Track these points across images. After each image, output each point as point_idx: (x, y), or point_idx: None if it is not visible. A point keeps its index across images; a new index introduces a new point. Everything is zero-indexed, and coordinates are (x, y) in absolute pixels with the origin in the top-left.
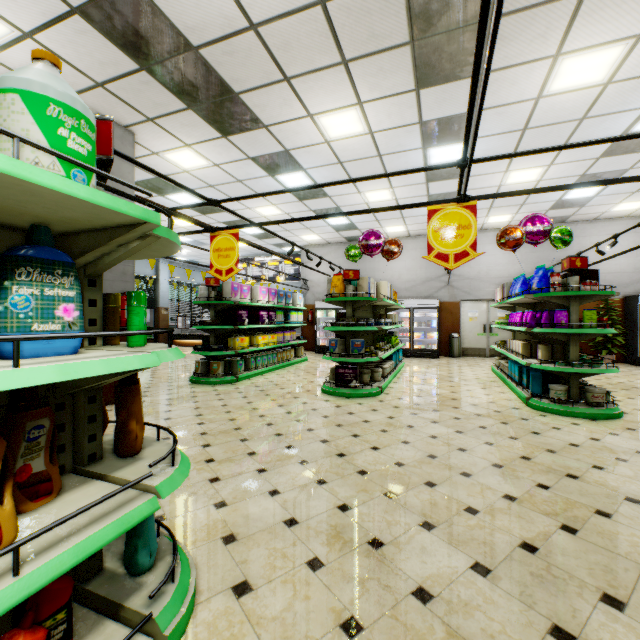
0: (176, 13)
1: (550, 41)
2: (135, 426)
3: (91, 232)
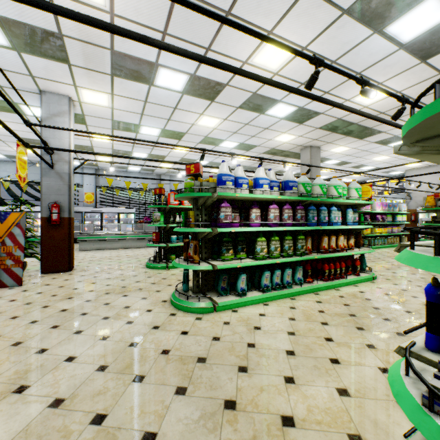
0: (351, 119)
1: None
2: (361, 241)
3: (357, 205)
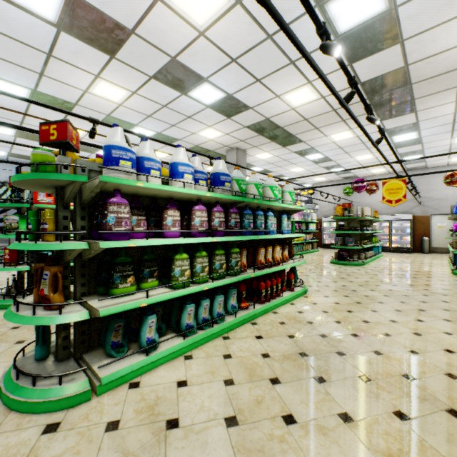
0: (278, 122)
1: (449, 98)
2: (292, 251)
3: (290, 211)
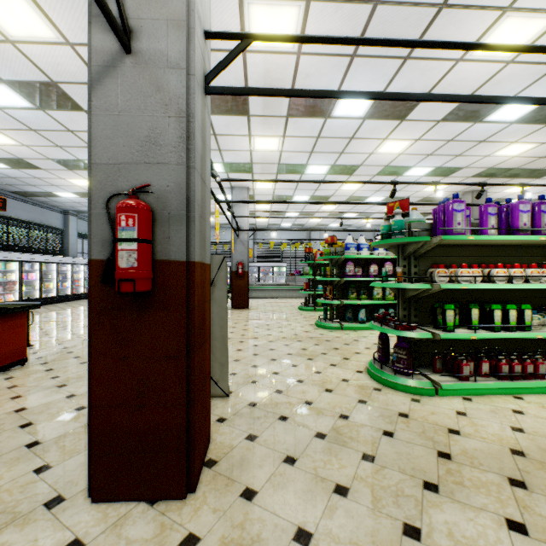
0: (506, 166)
1: None
2: None
3: None
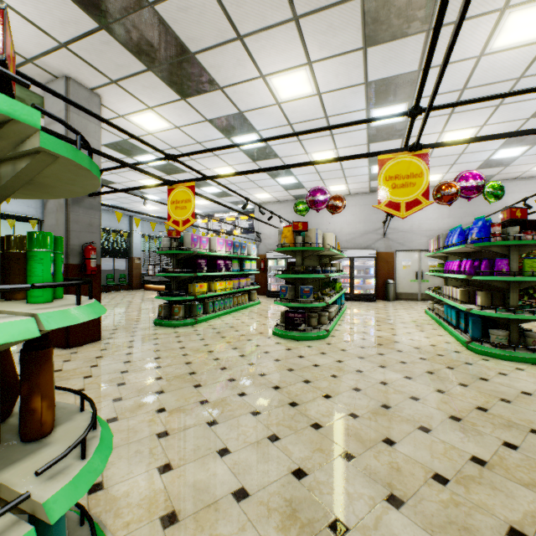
0: None
1: None
2: (40, 403)
3: None
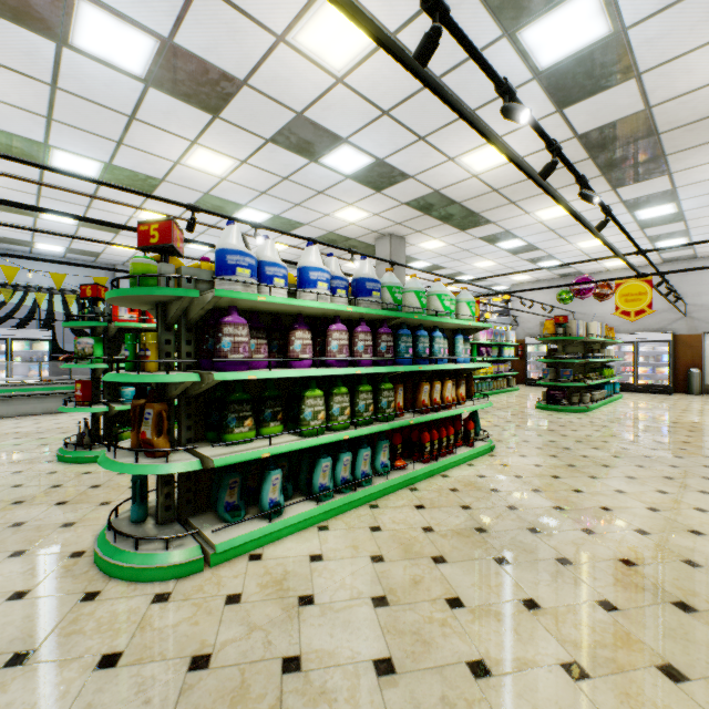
0: (453, 195)
1: None
2: (473, 389)
3: (469, 329)
